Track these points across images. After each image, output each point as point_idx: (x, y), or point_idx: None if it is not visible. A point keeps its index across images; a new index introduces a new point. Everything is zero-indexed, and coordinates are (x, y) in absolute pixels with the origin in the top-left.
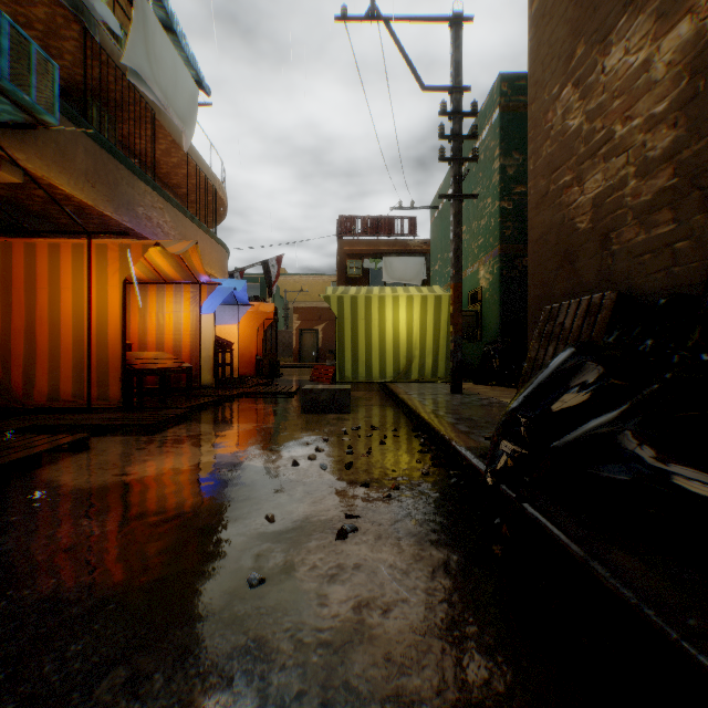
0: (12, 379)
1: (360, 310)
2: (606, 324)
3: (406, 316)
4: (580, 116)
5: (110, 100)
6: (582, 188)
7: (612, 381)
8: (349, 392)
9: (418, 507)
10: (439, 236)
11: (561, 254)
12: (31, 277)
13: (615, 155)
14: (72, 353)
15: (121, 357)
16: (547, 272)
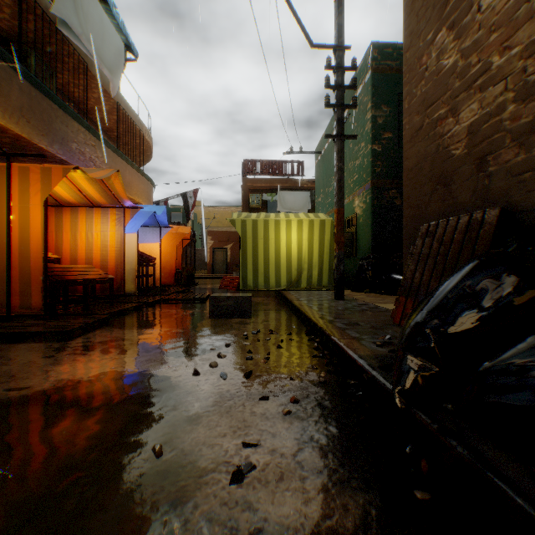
0: None
1: (259, 231)
2: (490, 238)
3: (297, 237)
4: (455, 55)
5: (47, 51)
6: (457, 118)
7: None
8: (250, 299)
9: (320, 427)
10: (322, 175)
11: (435, 179)
12: None
13: (492, 84)
14: None
15: (43, 270)
16: (421, 195)
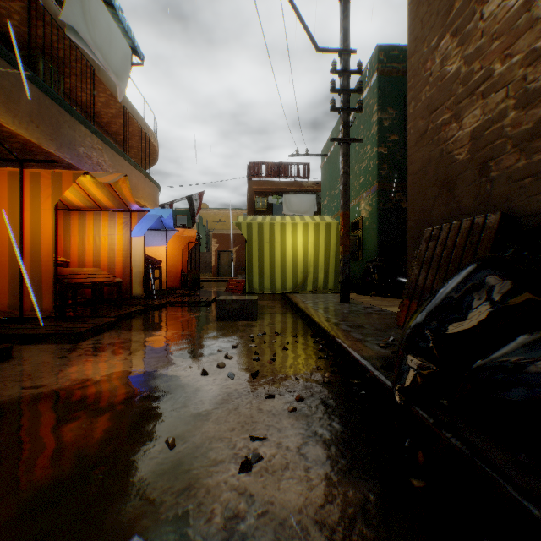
0: None
1: (265, 234)
2: (491, 242)
3: (303, 240)
4: (458, 61)
5: (55, 57)
6: (460, 124)
7: (531, 296)
8: (256, 302)
9: (324, 423)
10: (328, 177)
11: (439, 183)
12: None
13: (494, 91)
14: (8, 269)
15: (53, 273)
16: (425, 199)
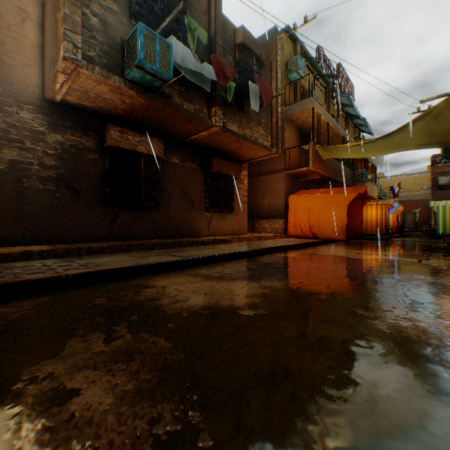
0: (362, 229)
1: (445, 210)
2: None
3: None
4: None
5: (355, 160)
6: None
7: None
8: (441, 234)
9: None
10: None
11: None
12: (365, 211)
13: None
14: (373, 224)
15: (383, 225)
16: None
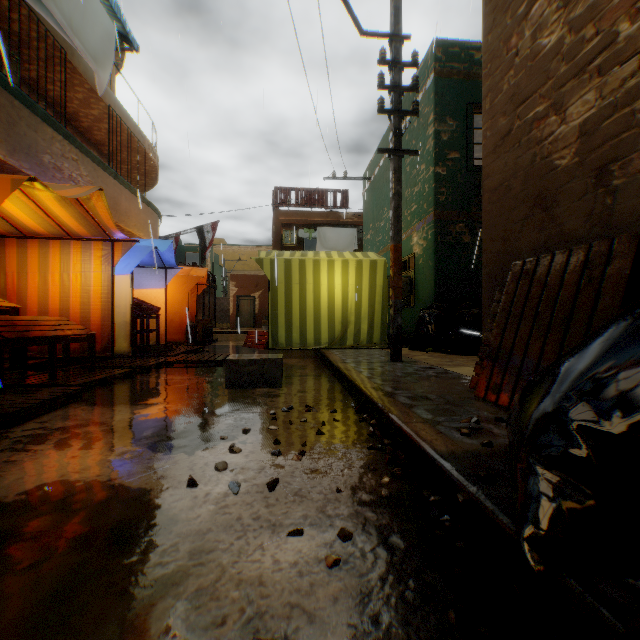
0: None
1: (294, 274)
2: (626, 277)
3: (341, 281)
4: (559, 29)
5: (10, 32)
6: (563, 116)
7: None
8: (280, 362)
9: (391, 593)
10: (371, 206)
11: (530, 201)
12: None
13: (619, 63)
14: None
15: None
16: (509, 224)
